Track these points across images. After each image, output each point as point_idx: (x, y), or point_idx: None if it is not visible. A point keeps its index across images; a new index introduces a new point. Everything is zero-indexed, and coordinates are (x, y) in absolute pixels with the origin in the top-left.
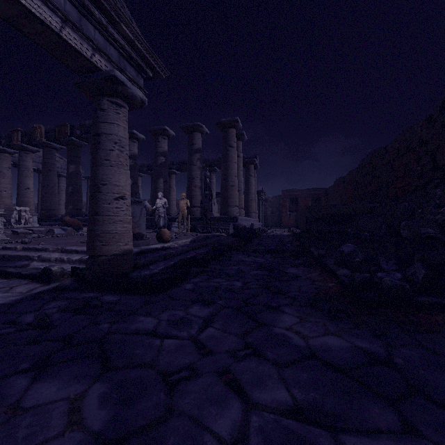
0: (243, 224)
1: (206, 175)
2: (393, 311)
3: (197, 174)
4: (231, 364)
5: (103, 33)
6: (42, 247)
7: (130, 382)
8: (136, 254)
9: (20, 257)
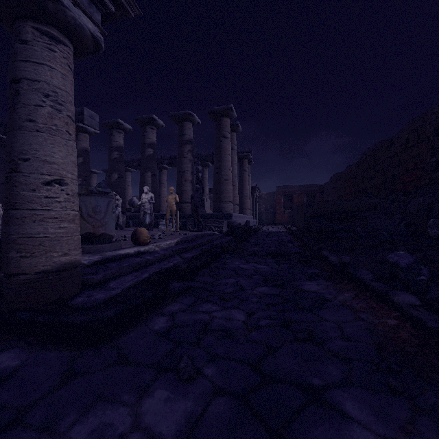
0: (238, 222)
1: (198, 170)
2: None
3: (187, 167)
4: None
5: None
6: None
7: None
8: (94, 264)
9: None
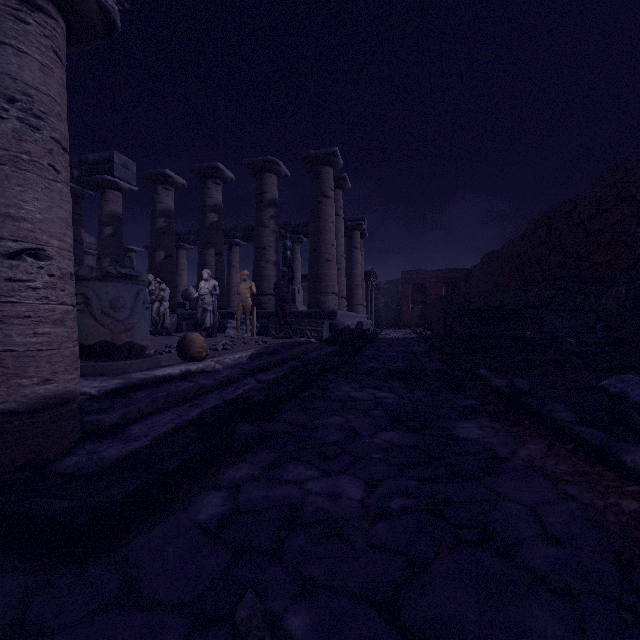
0: (346, 324)
1: (285, 246)
2: None
3: (269, 241)
4: None
5: None
6: None
7: None
8: (108, 394)
9: None
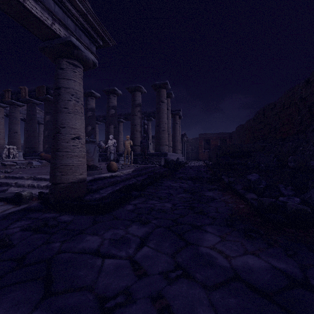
0: (171, 158)
1: (144, 123)
2: (298, 230)
3: (138, 122)
4: (163, 288)
5: (61, 7)
6: (19, 176)
7: (67, 311)
8: (90, 181)
9: (1, 183)
